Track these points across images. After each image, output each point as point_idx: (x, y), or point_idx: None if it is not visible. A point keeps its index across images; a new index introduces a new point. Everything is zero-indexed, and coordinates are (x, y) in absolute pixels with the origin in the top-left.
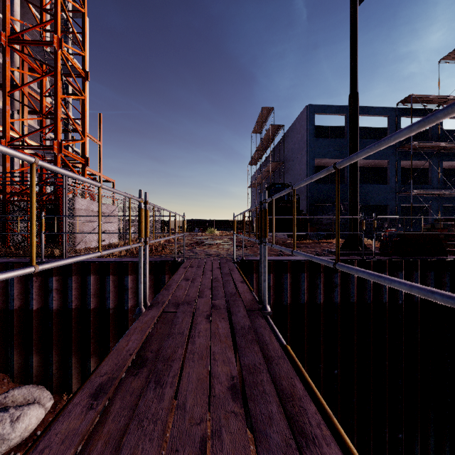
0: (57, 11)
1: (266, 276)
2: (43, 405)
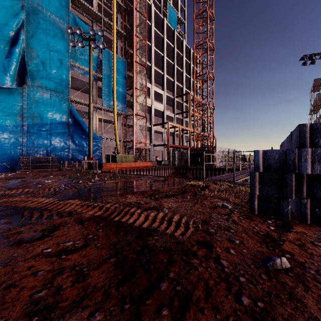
0: (208, 95)
1: None
2: None
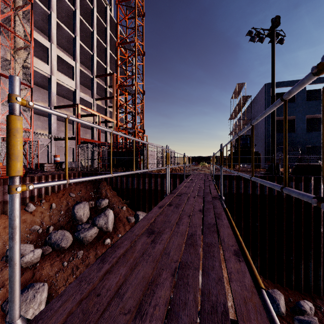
0: (136, 71)
1: (214, 173)
2: None
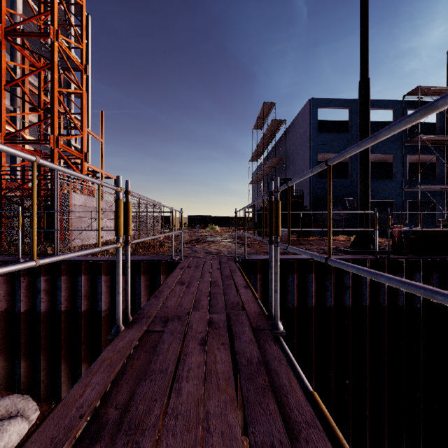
0: (54, 2)
1: (277, 286)
2: (26, 418)
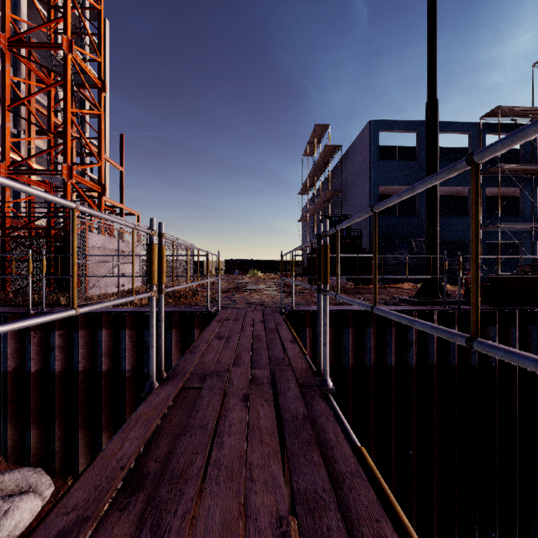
0: (67, 7)
1: (326, 339)
2: (39, 494)
